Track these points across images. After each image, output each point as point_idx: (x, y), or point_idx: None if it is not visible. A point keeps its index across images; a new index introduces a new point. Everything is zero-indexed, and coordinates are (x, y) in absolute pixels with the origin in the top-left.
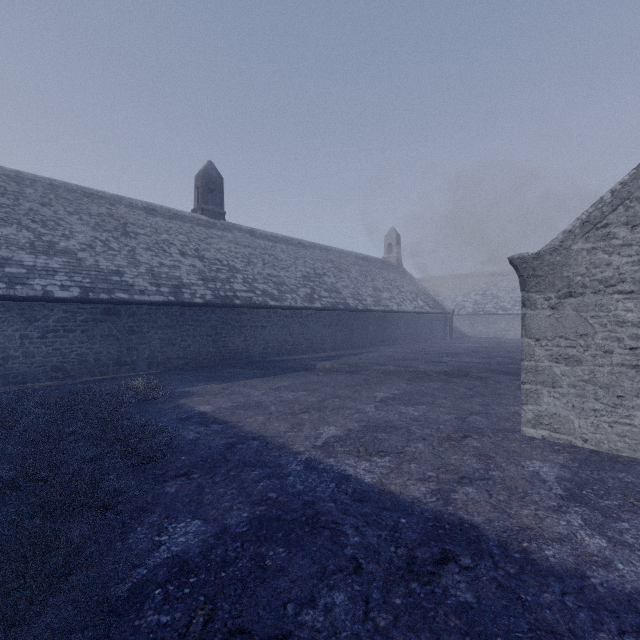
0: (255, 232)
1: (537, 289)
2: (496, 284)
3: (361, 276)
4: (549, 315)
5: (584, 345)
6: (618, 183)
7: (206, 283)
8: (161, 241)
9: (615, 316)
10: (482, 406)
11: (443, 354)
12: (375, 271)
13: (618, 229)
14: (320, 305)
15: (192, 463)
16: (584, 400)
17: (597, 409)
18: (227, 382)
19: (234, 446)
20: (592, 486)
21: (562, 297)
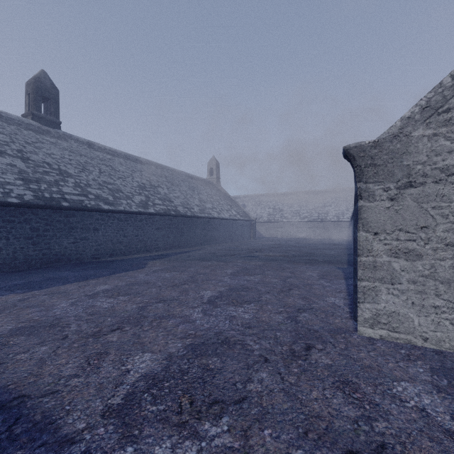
0: (93, 145)
1: (376, 179)
2: (281, 201)
3: (190, 190)
4: (388, 207)
5: (425, 238)
6: None
7: (27, 183)
8: None
9: None
10: (303, 299)
11: (253, 250)
12: (201, 187)
13: None
14: (154, 211)
15: None
16: (424, 296)
17: (438, 306)
18: (34, 290)
19: None
20: None
21: (402, 187)
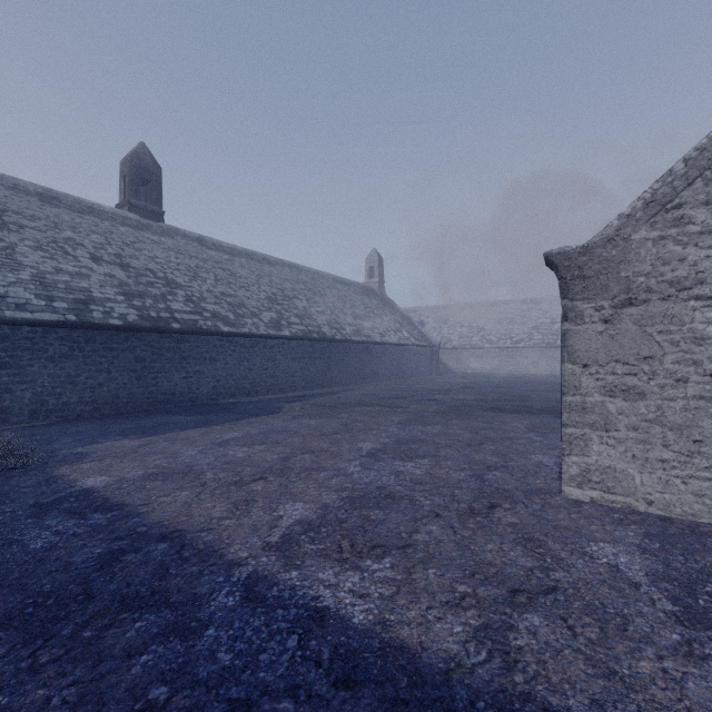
0: (206, 241)
1: (585, 295)
2: (482, 316)
3: (339, 301)
4: (601, 331)
5: (649, 371)
6: (693, 149)
7: (129, 299)
8: (62, 239)
9: (691, 331)
10: (498, 456)
11: (433, 391)
12: (355, 297)
13: (695, 211)
14: (289, 333)
15: (8, 613)
16: (649, 447)
17: (666, 459)
18: (150, 435)
19: (117, 559)
20: (704, 587)
21: (619, 306)
